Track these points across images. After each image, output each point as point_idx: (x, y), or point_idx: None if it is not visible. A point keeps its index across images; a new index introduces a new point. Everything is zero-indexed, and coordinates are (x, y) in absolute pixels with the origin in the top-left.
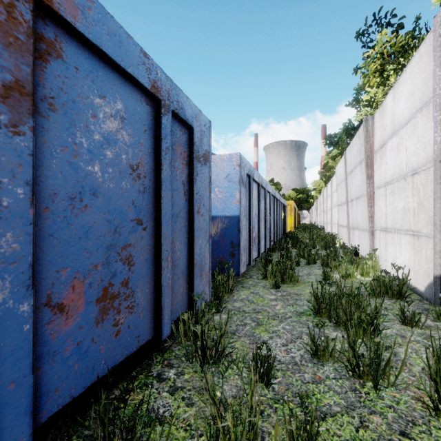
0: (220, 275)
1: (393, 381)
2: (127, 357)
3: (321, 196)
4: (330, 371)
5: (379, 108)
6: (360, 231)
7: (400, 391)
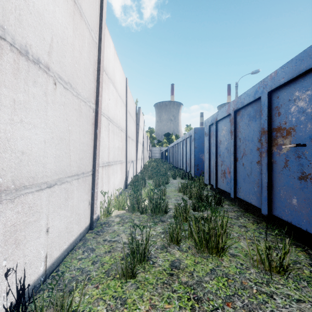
0: None
1: None
2: None
3: None
4: None
5: None
6: (30, 197)
7: None
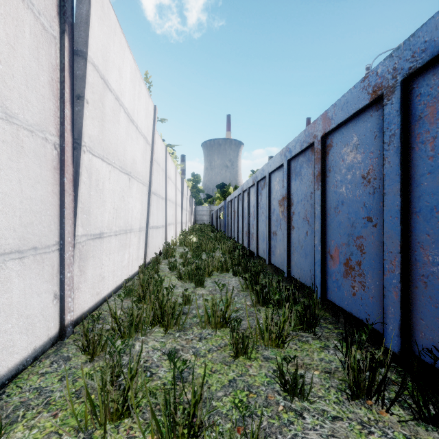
0: None
1: None
2: None
3: None
4: None
5: None
6: None
7: None
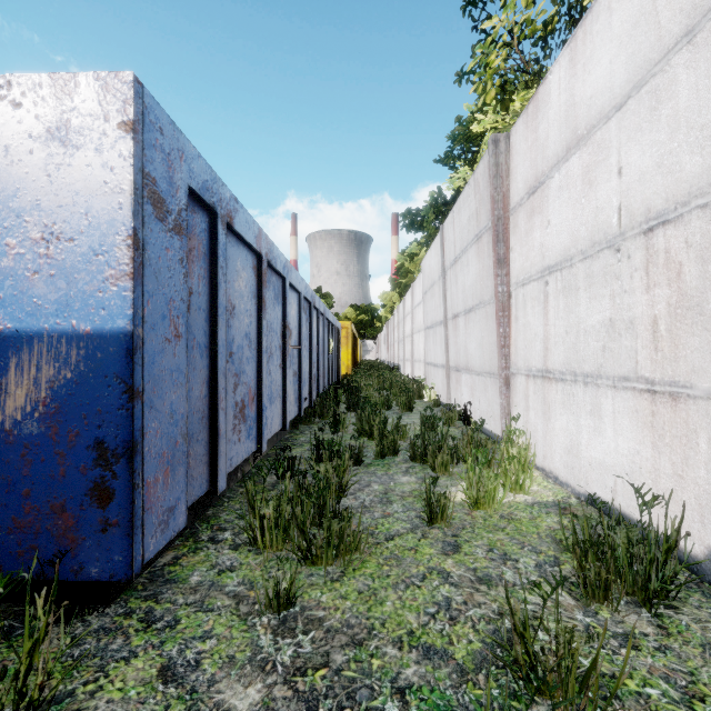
0: None
1: None
2: None
3: (395, 315)
4: None
5: (525, 110)
6: (473, 376)
7: None
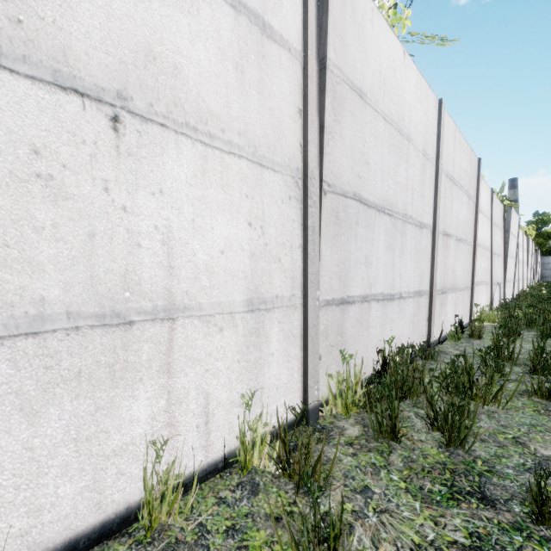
0: None
1: None
2: None
3: None
4: None
5: None
6: (458, 293)
7: None
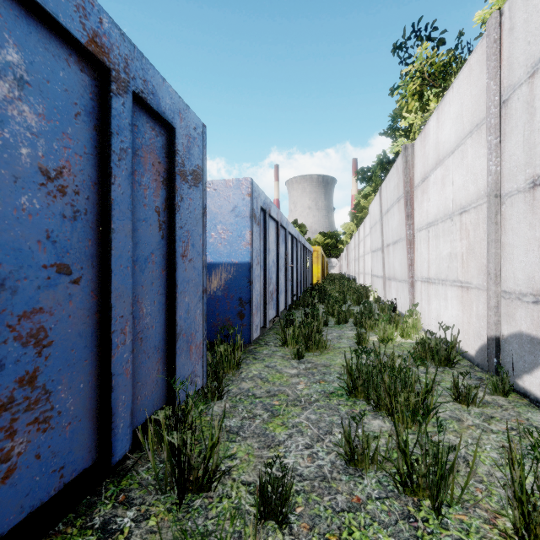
0: (222, 344)
1: (456, 494)
2: (44, 503)
3: (352, 240)
4: (372, 485)
5: (420, 134)
6: (397, 283)
7: (468, 511)
